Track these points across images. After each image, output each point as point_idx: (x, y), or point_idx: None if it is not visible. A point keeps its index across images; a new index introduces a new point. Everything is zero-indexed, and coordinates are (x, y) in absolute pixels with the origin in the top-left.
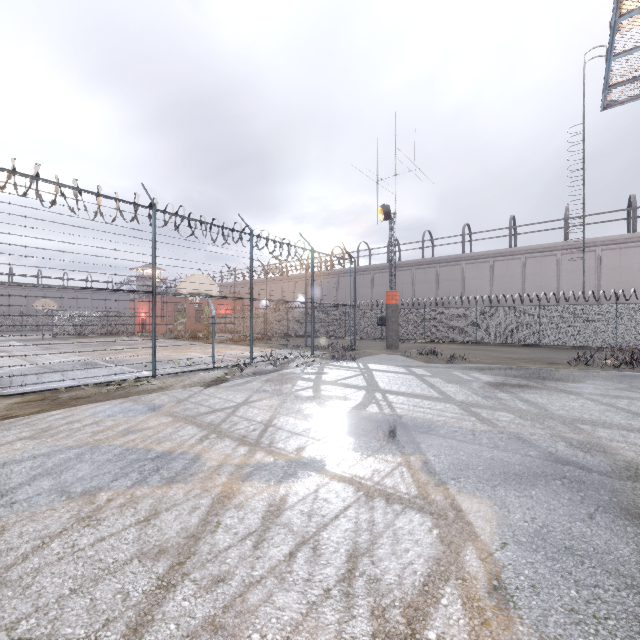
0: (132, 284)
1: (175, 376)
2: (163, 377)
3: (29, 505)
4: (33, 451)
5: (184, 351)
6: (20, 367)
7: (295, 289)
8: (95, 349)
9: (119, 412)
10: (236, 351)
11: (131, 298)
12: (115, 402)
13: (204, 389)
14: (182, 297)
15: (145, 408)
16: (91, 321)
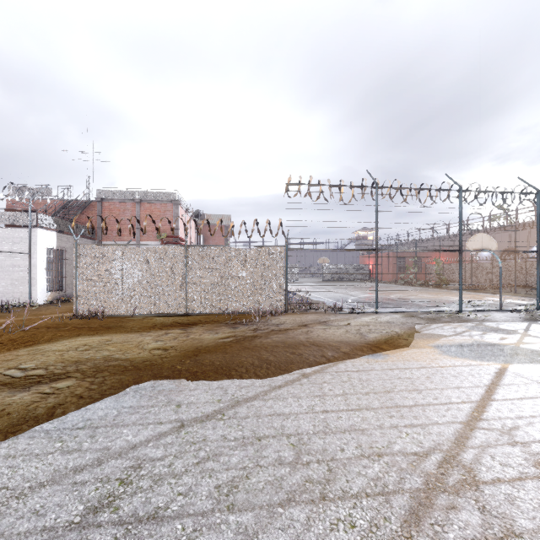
0: (447, 246)
1: (476, 313)
2: (467, 312)
3: (539, 365)
4: (477, 342)
5: (440, 295)
6: (353, 298)
7: (529, 237)
8: (368, 290)
9: (487, 330)
10: (494, 298)
11: (360, 254)
12: (469, 324)
13: (530, 324)
14: (402, 251)
15: (503, 330)
16: (342, 271)
